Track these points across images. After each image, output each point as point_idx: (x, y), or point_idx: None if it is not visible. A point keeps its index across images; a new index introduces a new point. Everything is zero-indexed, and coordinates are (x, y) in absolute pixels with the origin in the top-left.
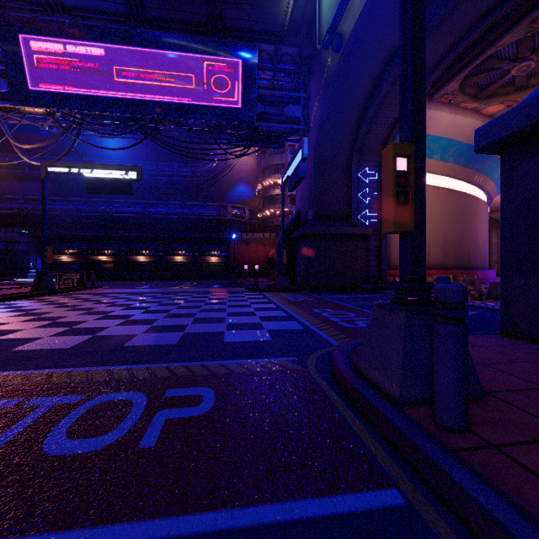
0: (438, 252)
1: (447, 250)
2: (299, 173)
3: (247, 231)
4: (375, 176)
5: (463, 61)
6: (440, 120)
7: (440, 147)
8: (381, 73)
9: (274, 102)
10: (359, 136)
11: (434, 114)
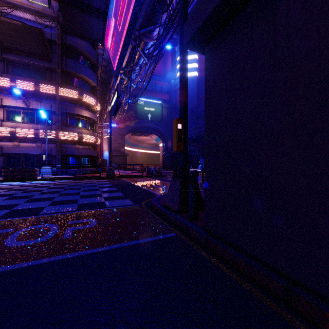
0: None
1: None
2: None
3: None
4: None
5: None
6: None
7: None
8: None
9: None
10: None
11: None
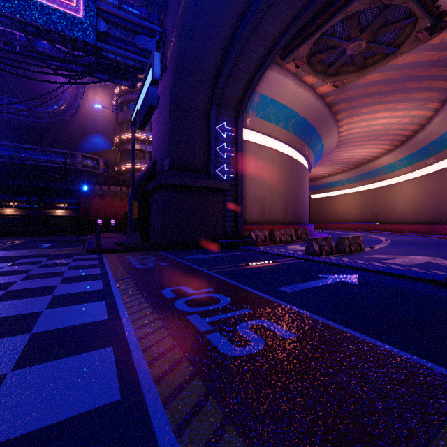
0: (281, 209)
1: (287, 208)
2: (148, 100)
3: (102, 184)
4: (232, 132)
5: (316, 24)
6: (287, 89)
7: (284, 116)
8: (242, 16)
9: (122, 26)
10: (218, 85)
11: (284, 81)
